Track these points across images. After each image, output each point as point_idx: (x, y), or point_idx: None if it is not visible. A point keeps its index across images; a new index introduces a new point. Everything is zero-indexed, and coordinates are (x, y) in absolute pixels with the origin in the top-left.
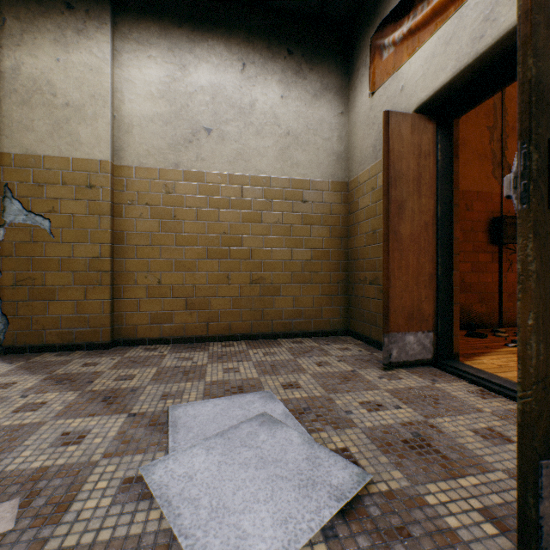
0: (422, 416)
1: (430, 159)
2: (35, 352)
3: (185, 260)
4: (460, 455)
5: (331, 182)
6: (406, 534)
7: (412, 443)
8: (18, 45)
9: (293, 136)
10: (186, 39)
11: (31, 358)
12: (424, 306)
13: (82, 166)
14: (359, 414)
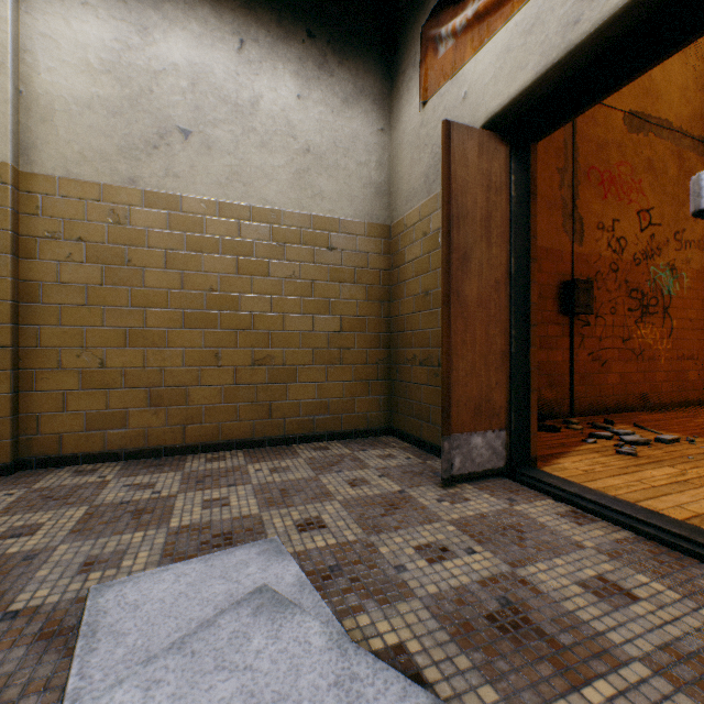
0: (507, 564)
1: (502, 194)
2: None
3: (146, 330)
4: (574, 636)
5: (368, 224)
6: None
7: (501, 619)
8: None
9: (315, 154)
10: None
11: None
12: (494, 395)
13: None
14: (417, 570)
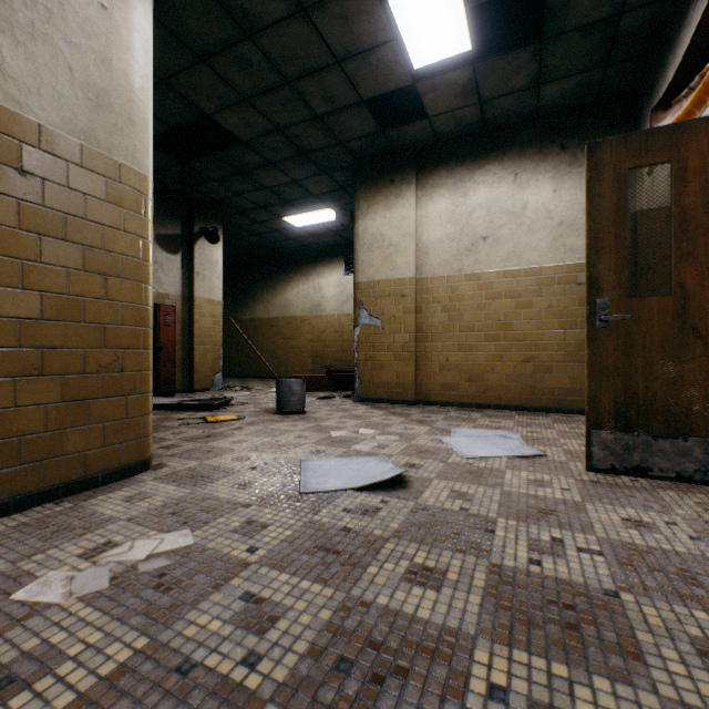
0: None
1: None
2: (374, 402)
3: (465, 343)
4: None
5: None
6: (545, 464)
7: None
8: (365, 216)
9: (566, 224)
10: (466, 172)
11: (373, 405)
12: None
13: (399, 283)
14: (570, 446)
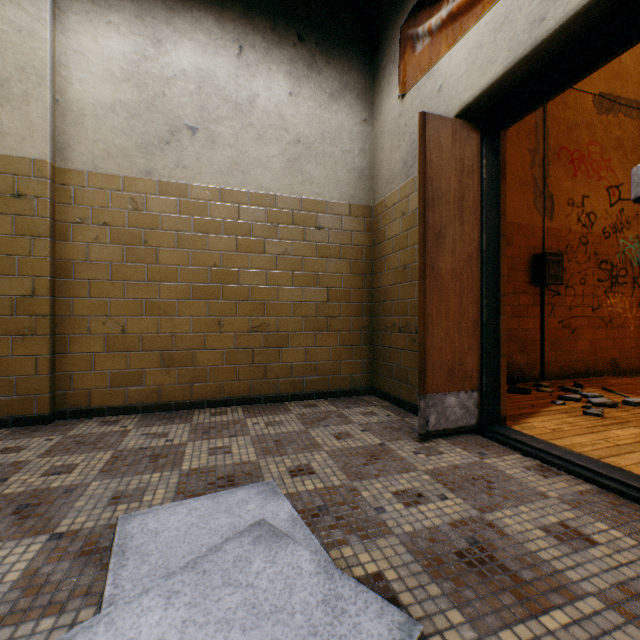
0: (476, 509)
1: (474, 177)
2: None
3: (160, 301)
4: (535, 573)
5: (352, 205)
6: None
7: (468, 555)
8: None
9: (305, 144)
10: (161, 6)
11: None
12: (467, 359)
13: (6, 166)
14: (394, 512)
